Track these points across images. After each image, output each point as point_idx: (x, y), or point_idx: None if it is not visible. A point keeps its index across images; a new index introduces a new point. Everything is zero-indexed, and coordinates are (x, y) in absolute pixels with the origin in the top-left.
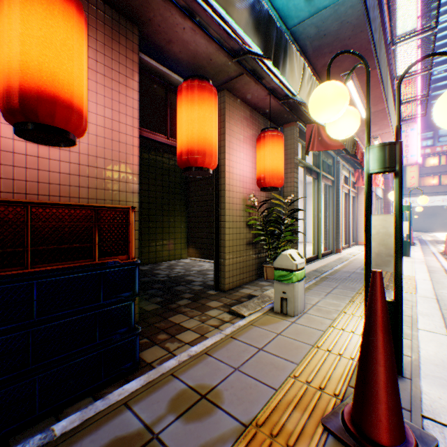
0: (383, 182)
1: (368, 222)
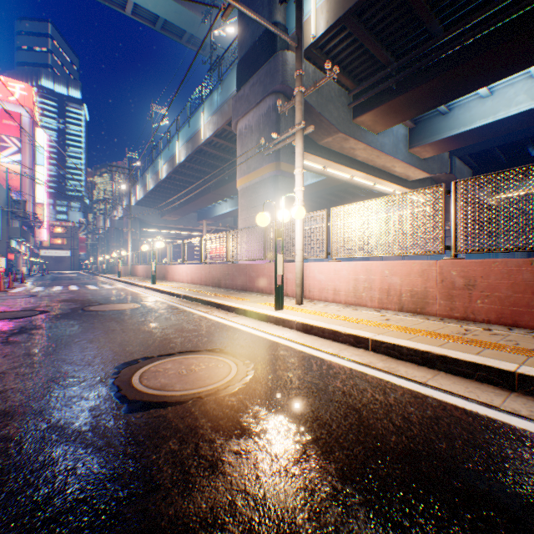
0: (31, 248)
1: (30, 265)
